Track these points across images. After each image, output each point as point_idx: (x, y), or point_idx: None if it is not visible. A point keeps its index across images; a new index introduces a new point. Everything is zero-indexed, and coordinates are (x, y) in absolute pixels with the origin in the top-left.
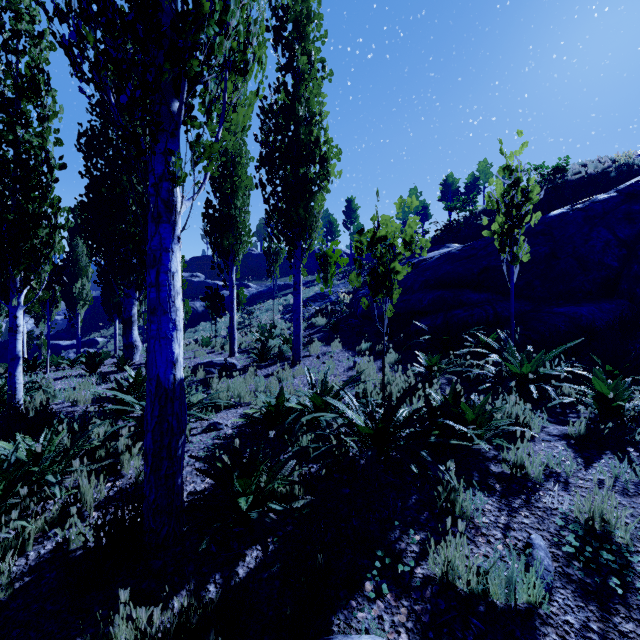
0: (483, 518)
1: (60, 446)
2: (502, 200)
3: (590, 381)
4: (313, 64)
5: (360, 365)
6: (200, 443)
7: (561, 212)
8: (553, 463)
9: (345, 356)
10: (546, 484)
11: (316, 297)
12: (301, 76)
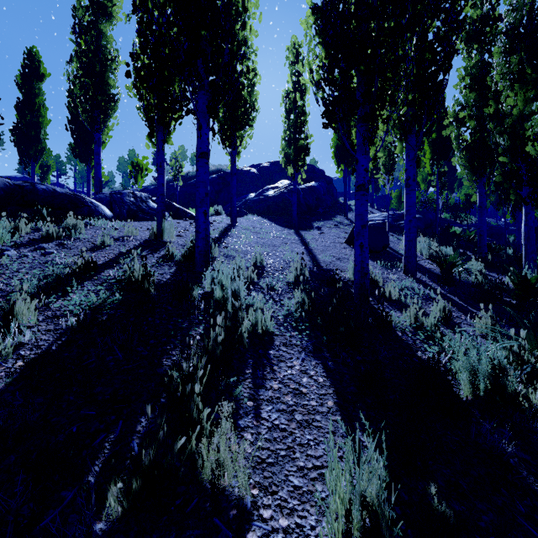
0: None
1: None
2: (175, 165)
3: None
4: None
5: None
6: None
7: None
8: None
9: None
10: None
11: None
12: None
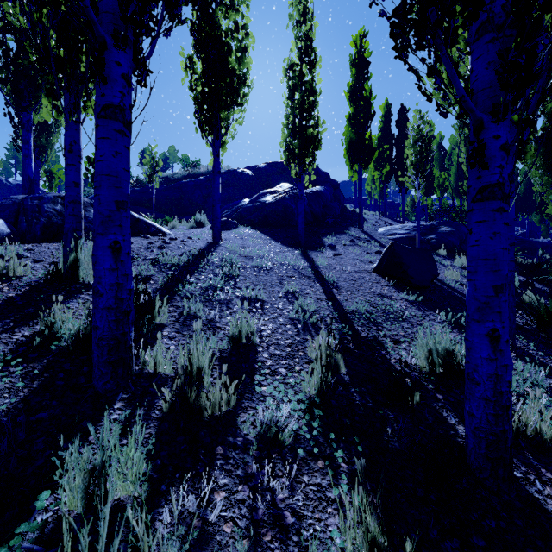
0: None
1: None
2: (150, 163)
3: None
4: None
5: None
6: None
7: (187, 181)
8: None
9: None
10: None
11: None
12: None
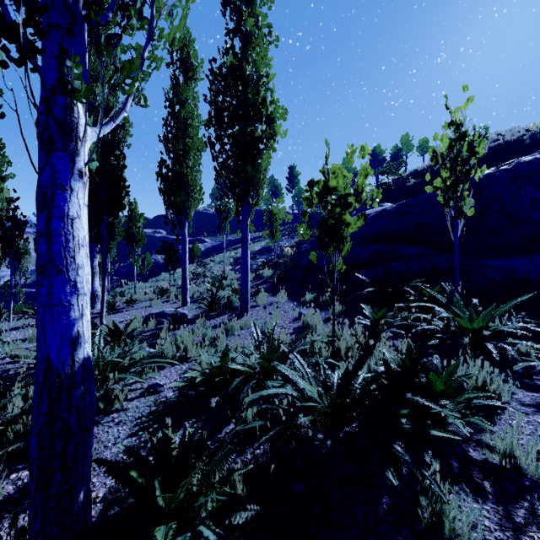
0: None
1: None
2: (446, 155)
3: None
4: (260, 29)
5: (306, 317)
6: (135, 411)
7: (488, 173)
8: None
9: (290, 307)
10: None
11: (263, 251)
12: (248, 38)
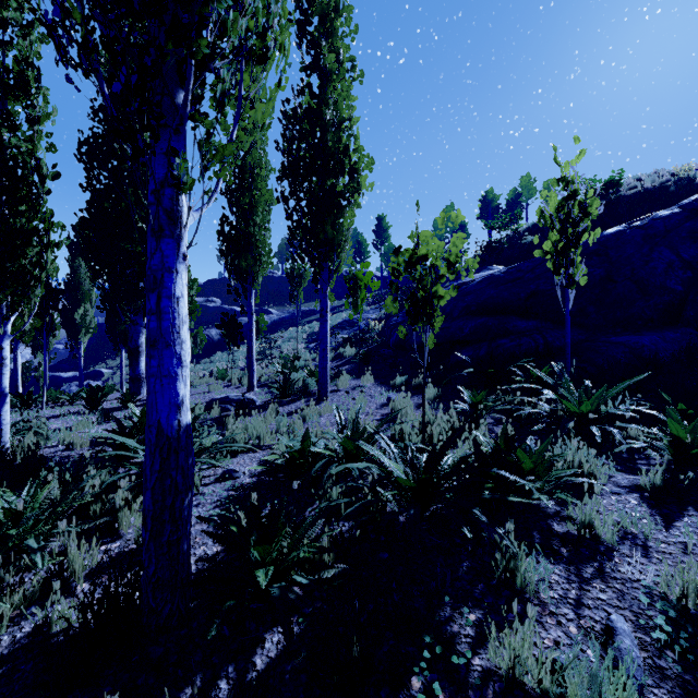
0: (550, 592)
1: (46, 502)
2: (556, 215)
3: (659, 421)
4: (342, 63)
5: (395, 402)
6: (213, 495)
7: (617, 230)
8: (627, 521)
9: (377, 391)
10: (622, 548)
11: (344, 324)
12: (328, 76)
